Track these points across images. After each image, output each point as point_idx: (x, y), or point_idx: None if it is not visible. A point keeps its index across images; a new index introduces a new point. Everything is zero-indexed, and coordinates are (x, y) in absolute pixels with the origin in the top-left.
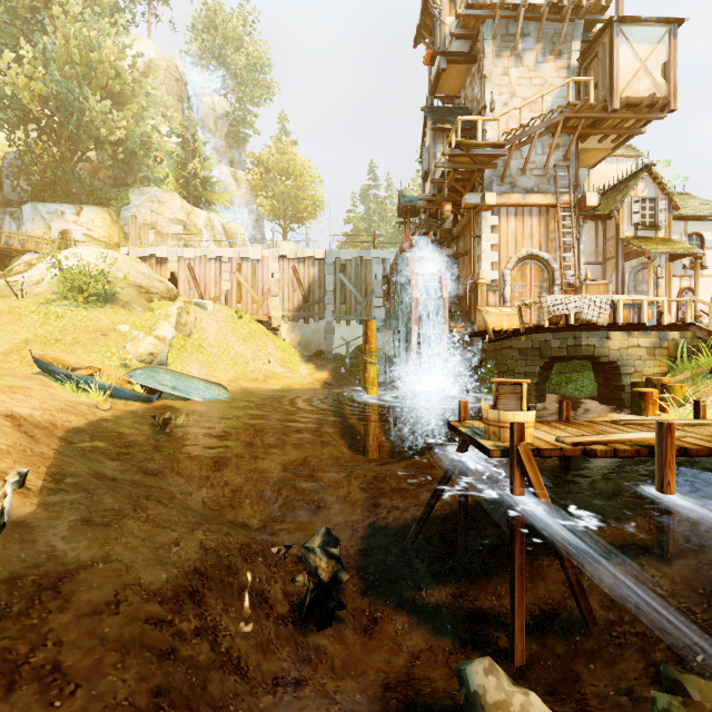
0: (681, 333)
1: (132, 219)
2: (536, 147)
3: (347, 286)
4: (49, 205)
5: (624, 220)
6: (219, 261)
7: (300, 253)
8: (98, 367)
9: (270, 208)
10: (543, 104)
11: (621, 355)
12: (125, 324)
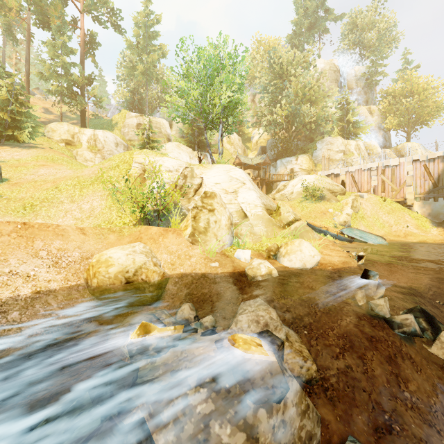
0: None
1: (322, 158)
2: None
3: None
4: (286, 159)
5: None
6: (369, 170)
7: (430, 155)
8: (327, 227)
9: (396, 122)
10: None
11: None
12: (330, 208)
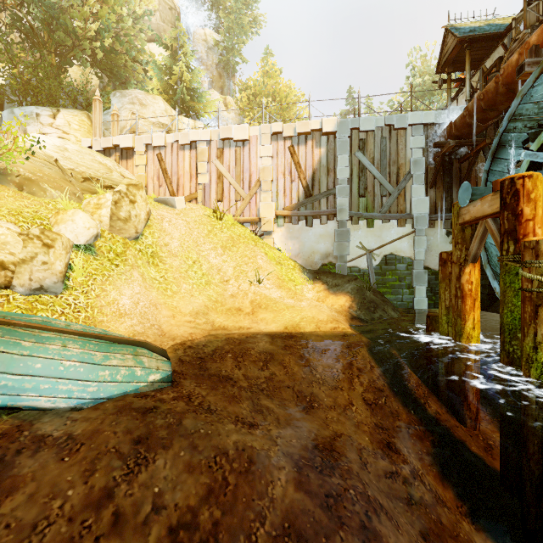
0: None
1: (95, 104)
2: None
3: (368, 170)
4: (25, 108)
5: None
6: (195, 148)
7: (301, 126)
8: None
9: None
10: None
11: None
12: None
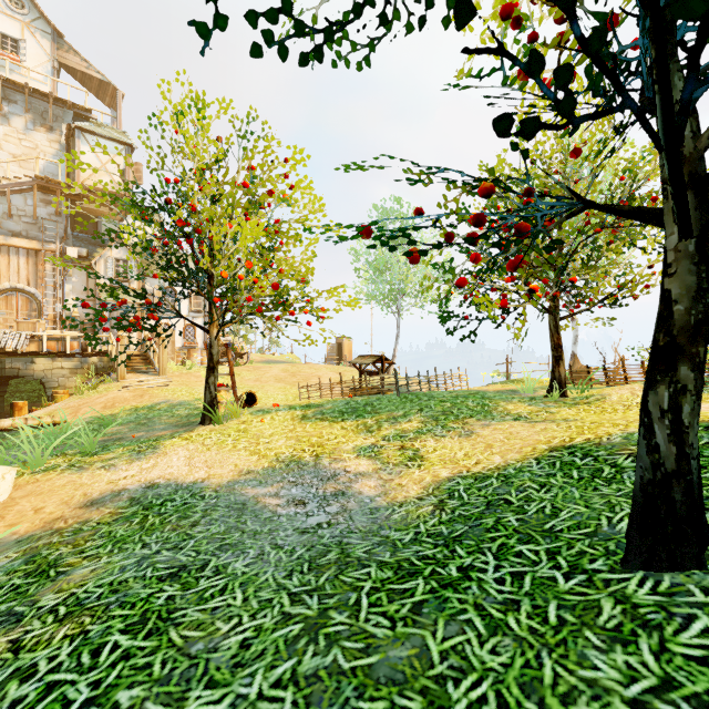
0: (100, 358)
1: None
2: (27, 198)
3: None
4: None
5: (101, 272)
6: None
7: None
8: None
9: None
10: (8, 169)
11: (46, 374)
12: None
